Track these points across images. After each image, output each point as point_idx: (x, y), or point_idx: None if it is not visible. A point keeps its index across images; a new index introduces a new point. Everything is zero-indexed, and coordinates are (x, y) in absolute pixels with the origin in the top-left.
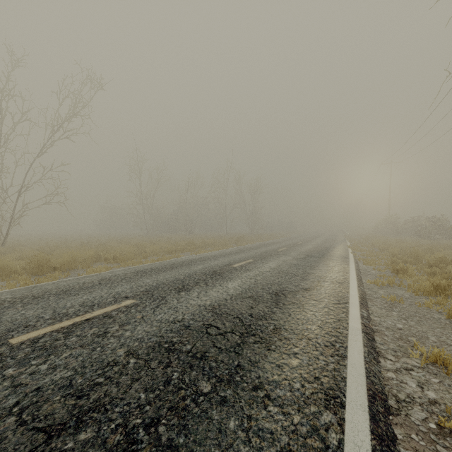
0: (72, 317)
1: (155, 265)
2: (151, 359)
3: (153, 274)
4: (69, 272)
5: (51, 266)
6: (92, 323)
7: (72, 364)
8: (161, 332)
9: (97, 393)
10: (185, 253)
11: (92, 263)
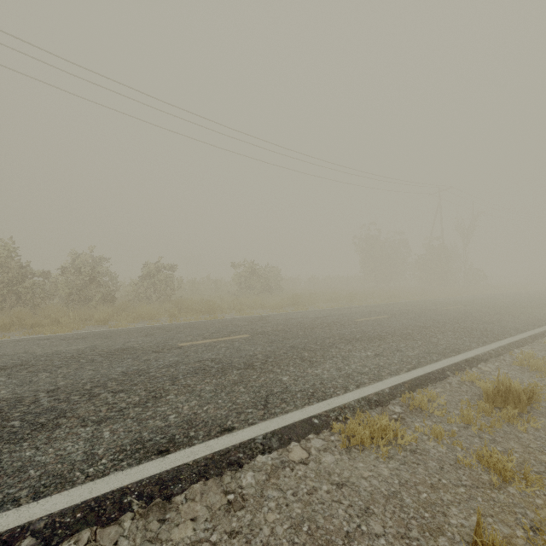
0: None
1: None
2: None
3: None
4: None
5: None
6: None
7: None
8: None
9: None
10: None
11: None
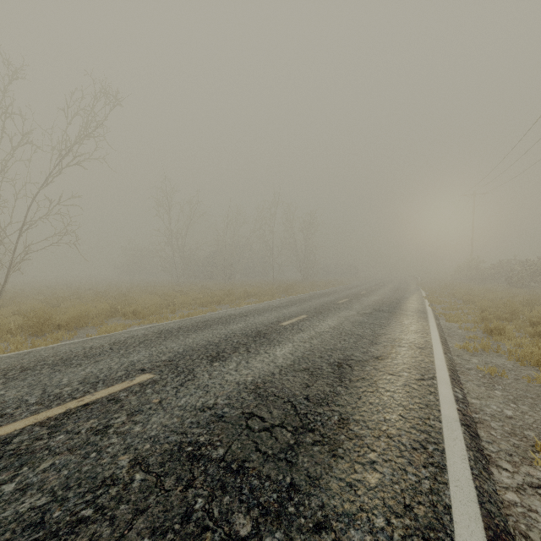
0: (65, 401)
1: (183, 323)
2: (166, 473)
3: (180, 335)
4: (76, 332)
5: (54, 324)
6: (91, 410)
7: (51, 483)
8: (183, 427)
9: (78, 539)
10: (222, 305)
11: (107, 318)
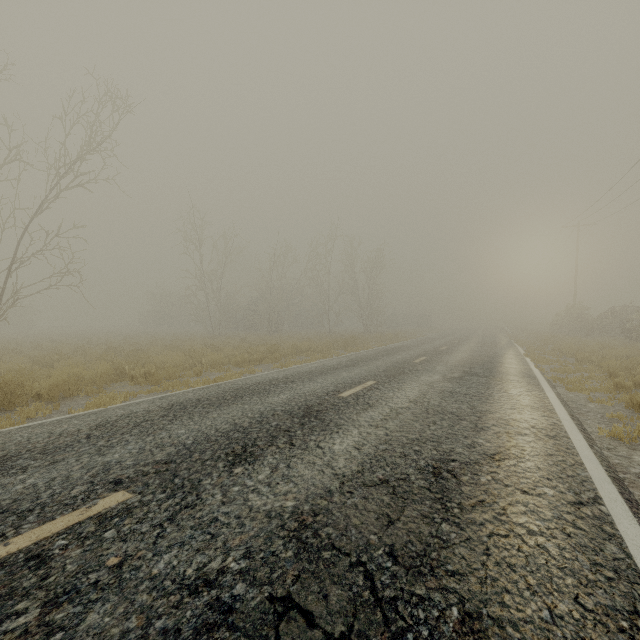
0: None
1: (206, 392)
2: None
3: (196, 413)
4: (57, 405)
5: (30, 393)
6: None
7: None
8: None
9: None
10: (264, 365)
11: (109, 384)
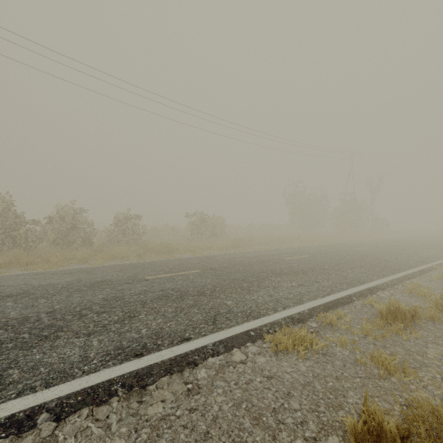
0: None
1: None
2: None
3: None
4: None
5: None
6: None
7: None
8: None
9: None
10: None
11: None
